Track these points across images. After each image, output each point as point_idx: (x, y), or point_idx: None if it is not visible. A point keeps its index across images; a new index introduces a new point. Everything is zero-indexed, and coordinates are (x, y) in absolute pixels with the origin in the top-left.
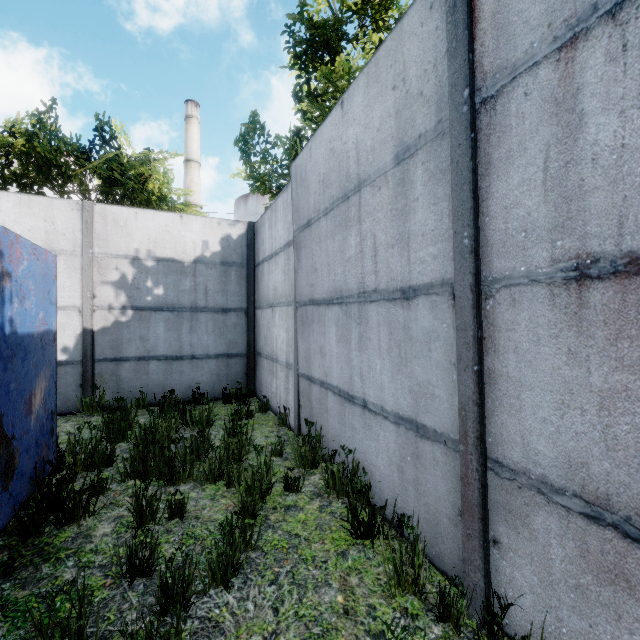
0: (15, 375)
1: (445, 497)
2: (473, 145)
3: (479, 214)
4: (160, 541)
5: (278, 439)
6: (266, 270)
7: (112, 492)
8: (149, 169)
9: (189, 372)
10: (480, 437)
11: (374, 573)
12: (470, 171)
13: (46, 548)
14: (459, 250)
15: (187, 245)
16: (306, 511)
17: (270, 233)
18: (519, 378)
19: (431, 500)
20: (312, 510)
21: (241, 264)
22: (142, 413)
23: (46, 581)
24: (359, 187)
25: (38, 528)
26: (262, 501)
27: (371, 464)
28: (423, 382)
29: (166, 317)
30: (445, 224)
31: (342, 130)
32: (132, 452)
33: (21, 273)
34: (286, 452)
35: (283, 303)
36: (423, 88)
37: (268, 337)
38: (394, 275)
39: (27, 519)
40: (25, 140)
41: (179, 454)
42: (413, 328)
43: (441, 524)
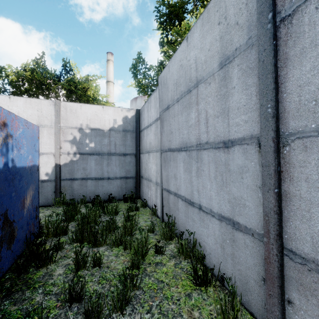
0: (15, 188)
1: (252, 268)
2: (275, 48)
3: (278, 92)
4: (87, 280)
5: (151, 223)
6: (145, 133)
7: (65, 249)
8: (88, 85)
9: (107, 186)
10: (279, 234)
11: (208, 310)
12: (273, 65)
13: (29, 281)
14: (264, 116)
15: (106, 121)
16: (167, 266)
17: (147, 114)
18: (309, 198)
19: (243, 268)
20: (170, 266)
21: (133, 131)
22: (83, 206)
23: (27, 301)
24: (197, 84)
25: (26, 269)
26: (143, 259)
27: (204, 241)
28: (237, 197)
29: (95, 158)
30: (253, 101)
31: (187, 53)
32: (77, 227)
33: (18, 135)
34: (156, 230)
35: (154, 150)
36: (238, 20)
37: (146, 168)
38: (219, 133)
39: (20, 264)
40: (30, 72)
41: (100, 230)
42: (231, 164)
43: (249, 283)
